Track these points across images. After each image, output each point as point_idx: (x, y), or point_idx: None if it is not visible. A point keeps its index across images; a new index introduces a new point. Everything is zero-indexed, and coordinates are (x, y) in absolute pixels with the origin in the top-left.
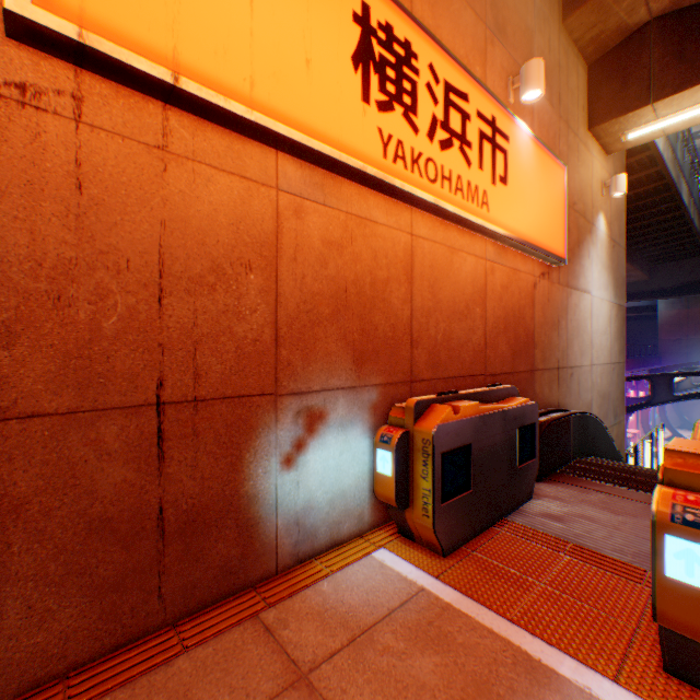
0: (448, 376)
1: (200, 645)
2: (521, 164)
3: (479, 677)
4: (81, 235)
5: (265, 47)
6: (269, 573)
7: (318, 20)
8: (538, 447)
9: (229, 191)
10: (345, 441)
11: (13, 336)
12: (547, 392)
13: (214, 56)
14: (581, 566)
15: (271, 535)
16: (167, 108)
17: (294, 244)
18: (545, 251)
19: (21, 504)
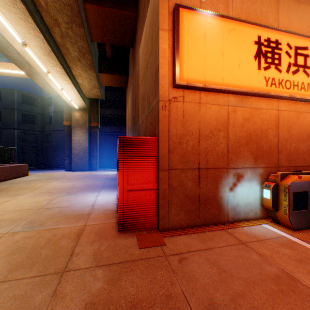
0: (296, 166)
1: (211, 231)
2: None
3: (307, 257)
4: (183, 128)
5: (226, 67)
6: (225, 221)
7: (242, 50)
8: None
9: (214, 110)
10: (249, 185)
11: (173, 151)
12: None
13: (213, 76)
14: None
15: (226, 210)
16: (200, 92)
17: (232, 121)
18: None
19: (174, 188)
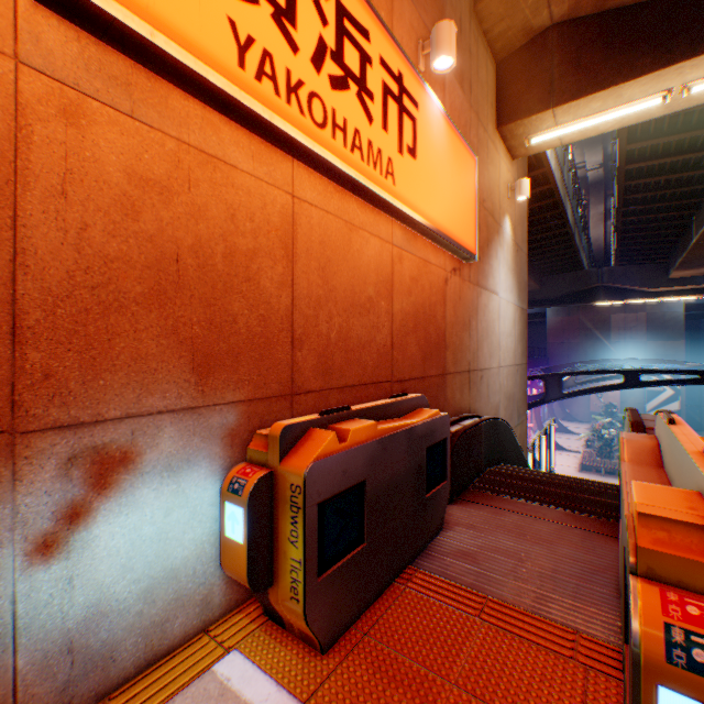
0: (347, 385)
1: None
2: (432, 140)
3: None
4: None
5: None
6: None
7: None
8: (450, 464)
9: None
10: (176, 492)
11: None
12: (459, 397)
13: None
14: (501, 637)
15: (1, 691)
16: None
17: (62, 167)
18: (457, 243)
19: None
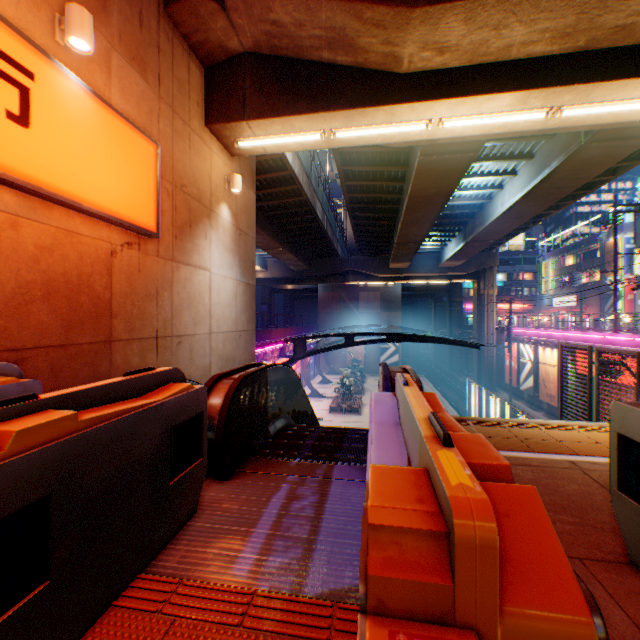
0: None
1: None
2: (68, 115)
3: None
4: None
5: None
6: None
7: None
8: None
9: None
10: None
11: None
12: (140, 361)
13: None
14: None
15: None
16: None
17: None
18: (121, 219)
19: None
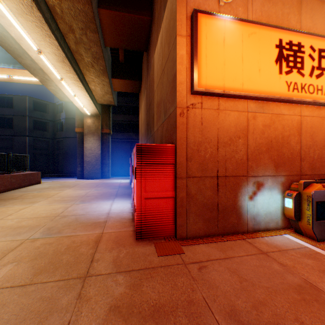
0: (320, 174)
1: (230, 241)
2: None
3: None
4: (201, 135)
5: (245, 72)
6: (244, 231)
7: (262, 55)
8: None
9: (233, 116)
10: (270, 194)
11: (191, 159)
12: None
13: (232, 81)
14: None
15: (245, 220)
16: (218, 98)
17: (252, 128)
18: None
19: (192, 196)
